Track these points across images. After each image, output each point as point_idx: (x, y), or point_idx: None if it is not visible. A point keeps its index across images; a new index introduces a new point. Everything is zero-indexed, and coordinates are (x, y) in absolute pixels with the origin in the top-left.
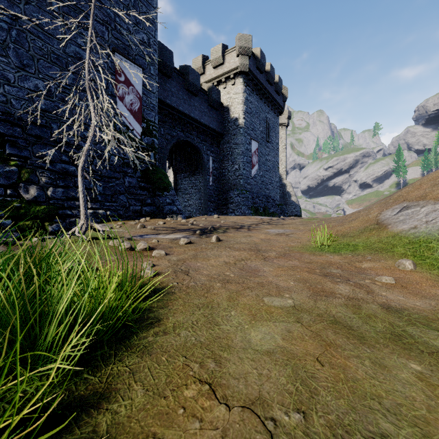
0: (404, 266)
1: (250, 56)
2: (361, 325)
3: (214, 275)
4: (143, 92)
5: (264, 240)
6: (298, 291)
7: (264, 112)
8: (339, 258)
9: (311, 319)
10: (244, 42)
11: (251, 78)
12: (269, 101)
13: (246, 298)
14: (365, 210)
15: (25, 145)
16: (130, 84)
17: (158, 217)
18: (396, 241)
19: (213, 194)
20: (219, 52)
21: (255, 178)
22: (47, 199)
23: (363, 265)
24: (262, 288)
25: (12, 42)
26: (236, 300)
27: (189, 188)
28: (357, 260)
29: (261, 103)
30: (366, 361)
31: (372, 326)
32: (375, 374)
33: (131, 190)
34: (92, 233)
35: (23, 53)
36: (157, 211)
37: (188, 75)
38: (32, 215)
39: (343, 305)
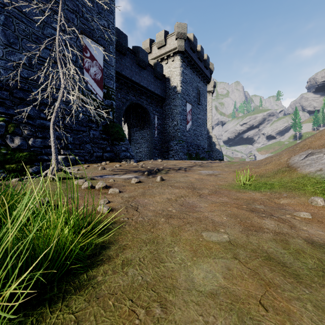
0: (316, 203)
1: (185, 39)
2: (293, 261)
3: (159, 210)
4: (104, 65)
5: (198, 179)
6: (231, 226)
7: (196, 82)
8: (260, 195)
9: (247, 255)
10: (181, 29)
11: (186, 56)
12: (200, 73)
13: (187, 232)
14: (276, 156)
15: (11, 105)
16: (94, 59)
17: (116, 161)
18: (305, 181)
19: (158, 143)
20: (162, 36)
21: (189, 131)
22: (29, 147)
23: (281, 201)
24: (200, 223)
25: (1, 25)
26: (178, 235)
27: (140, 139)
28: (275, 197)
29: (194, 75)
30: (308, 304)
31: (303, 263)
32: (321, 322)
33: (95, 140)
34: (63, 174)
35: (10, 34)
36: (115, 156)
37: (139, 53)
38: (16, 160)
39: (272, 240)
